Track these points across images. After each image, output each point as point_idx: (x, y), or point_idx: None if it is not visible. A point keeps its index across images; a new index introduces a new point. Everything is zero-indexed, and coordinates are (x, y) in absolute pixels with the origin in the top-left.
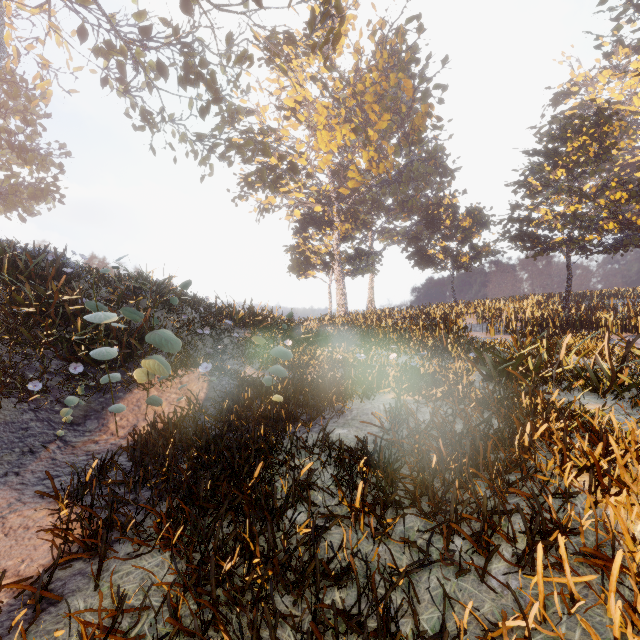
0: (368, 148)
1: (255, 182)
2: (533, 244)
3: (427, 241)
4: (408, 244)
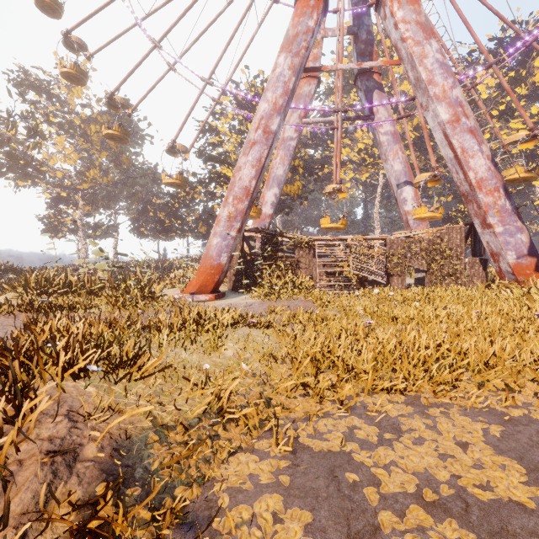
0: (108, 157)
1: (7, 172)
2: (168, 234)
3: (141, 223)
4: (131, 223)
